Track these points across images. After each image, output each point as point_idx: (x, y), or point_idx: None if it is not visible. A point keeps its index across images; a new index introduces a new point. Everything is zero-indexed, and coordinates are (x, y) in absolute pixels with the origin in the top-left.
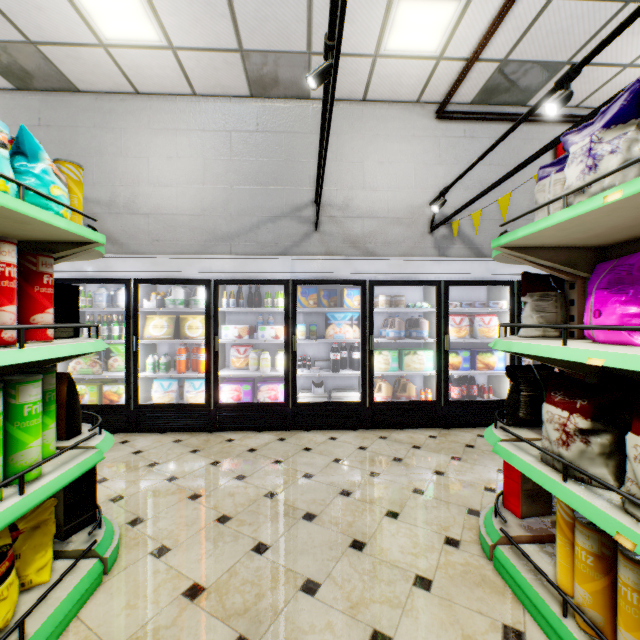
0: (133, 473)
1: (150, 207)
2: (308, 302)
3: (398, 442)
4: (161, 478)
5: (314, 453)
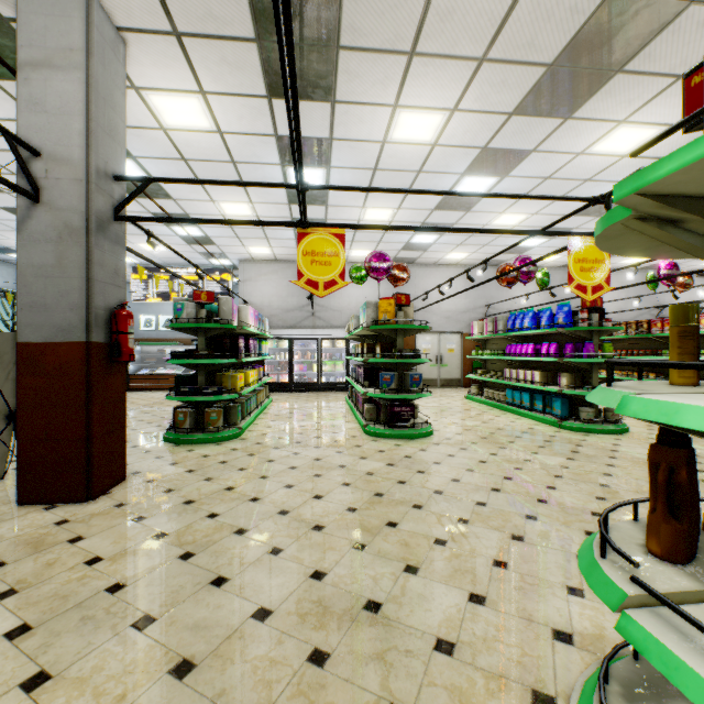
0: None
1: None
2: None
3: None
4: None
5: None
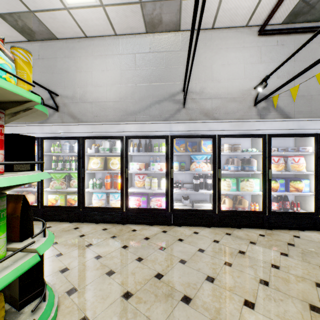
0: (77, 251)
1: (92, 98)
2: (180, 149)
3: (239, 238)
4: (92, 256)
5: (185, 243)
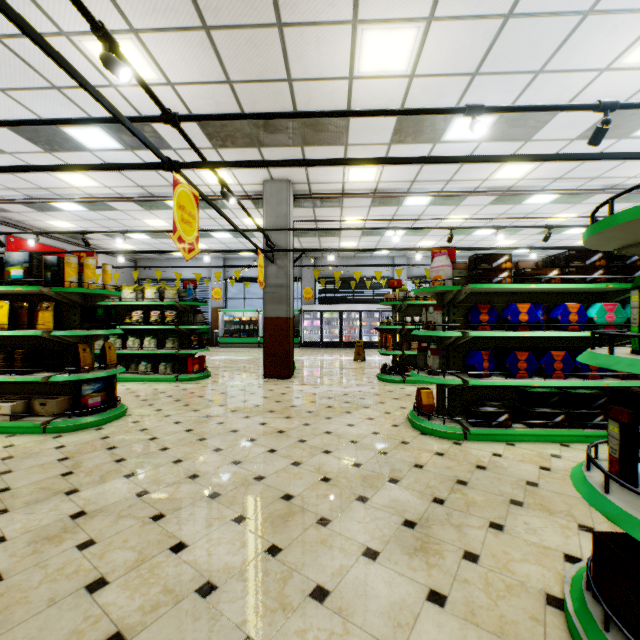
0: None
1: None
2: None
3: None
4: None
5: None
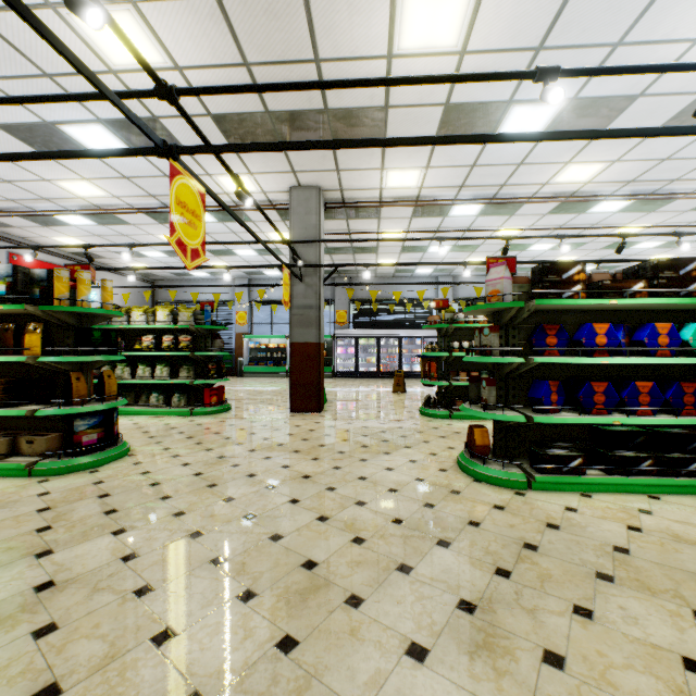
0: None
1: None
2: None
3: None
4: None
5: None
